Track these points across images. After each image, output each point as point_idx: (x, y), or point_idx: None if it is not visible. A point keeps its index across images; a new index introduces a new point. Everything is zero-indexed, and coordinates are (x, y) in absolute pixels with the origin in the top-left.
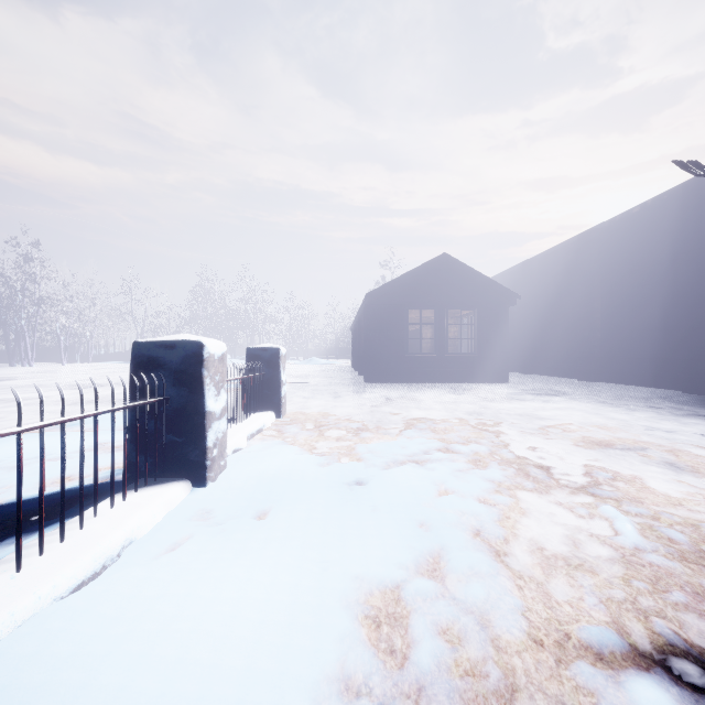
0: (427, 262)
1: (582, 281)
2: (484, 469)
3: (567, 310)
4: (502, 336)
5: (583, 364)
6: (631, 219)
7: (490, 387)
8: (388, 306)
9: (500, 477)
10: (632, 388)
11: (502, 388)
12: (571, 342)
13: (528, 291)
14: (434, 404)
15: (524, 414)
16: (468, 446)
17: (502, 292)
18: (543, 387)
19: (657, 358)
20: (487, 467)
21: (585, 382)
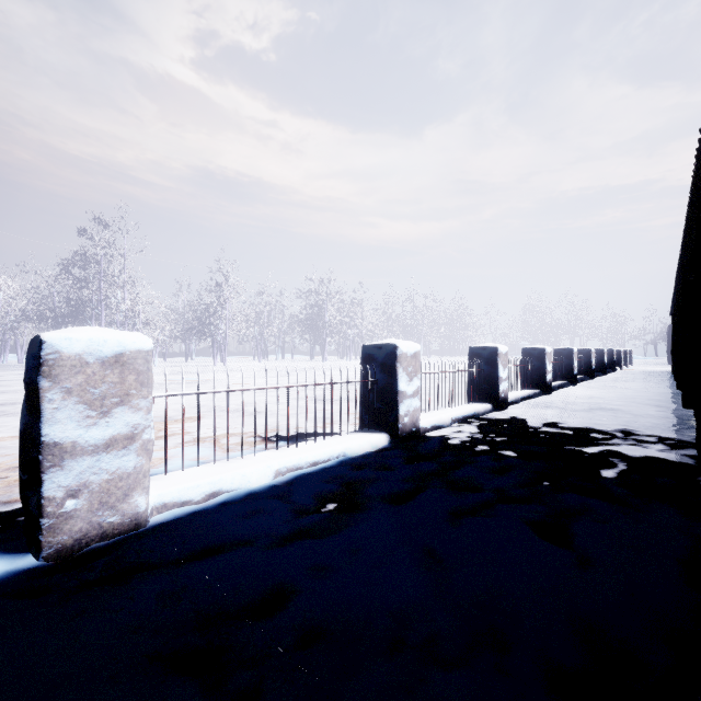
0: None
1: None
2: None
3: None
4: None
5: None
6: None
7: None
8: None
9: None
10: None
11: None
12: None
13: None
14: None
15: None
16: None
17: None
18: None
19: None
20: None
21: None
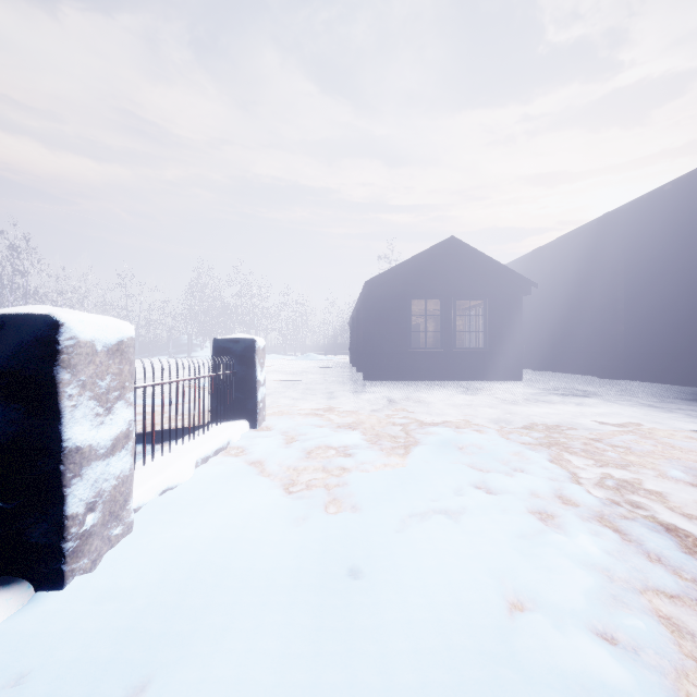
0: (433, 247)
1: (603, 268)
2: (561, 534)
3: (584, 301)
4: (516, 329)
5: (604, 359)
6: (662, 197)
7: (504, 385)
8: (389, 296)
9: (602, 558)
10: (665, 387)
11: (518, 387)
12: (588, 335)
13: (538, 281)
14: (447, 408)
15: (563, 423)
16: (516, 481)
17: (516, 280)
18: (563, 385)
19: (695, 353)
20: (565, 529)
21: (606, 380)
